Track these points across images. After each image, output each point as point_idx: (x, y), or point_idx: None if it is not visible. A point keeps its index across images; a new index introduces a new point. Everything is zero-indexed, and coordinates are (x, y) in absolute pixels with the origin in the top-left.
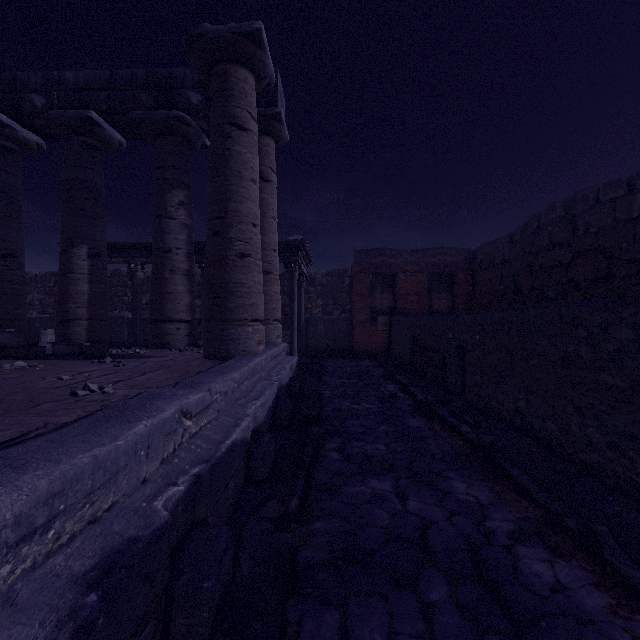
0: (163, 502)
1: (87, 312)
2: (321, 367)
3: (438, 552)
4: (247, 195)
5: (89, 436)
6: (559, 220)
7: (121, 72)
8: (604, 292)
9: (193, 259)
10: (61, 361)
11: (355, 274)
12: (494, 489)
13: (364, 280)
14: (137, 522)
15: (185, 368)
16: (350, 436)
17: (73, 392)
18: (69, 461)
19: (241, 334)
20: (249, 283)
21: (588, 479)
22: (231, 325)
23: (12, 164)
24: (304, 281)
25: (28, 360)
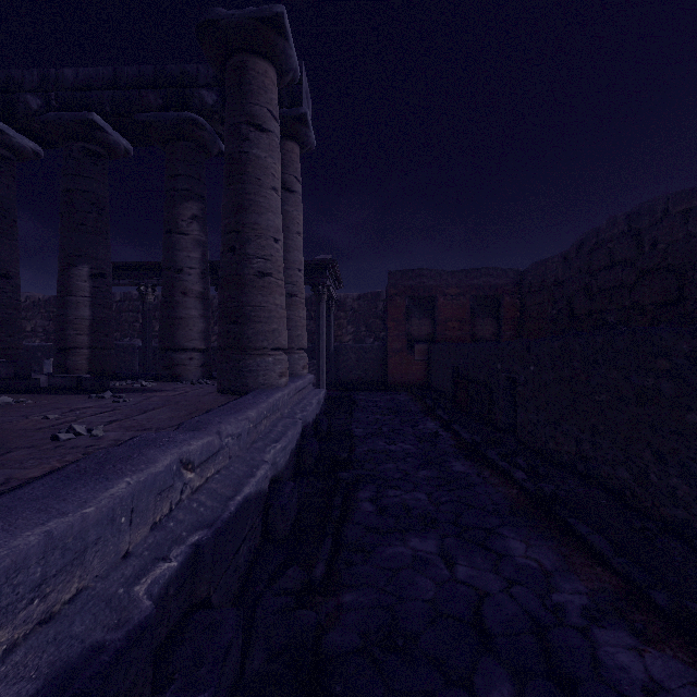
0: (147, 586)
1: (88, 340)
2: (352, 401)
3: (497, 635)
4: (267, 205)
5: (49, 501)
6: (621, 236)
7: (126, 69)
8: (674, 317)
9: (208, 280)
10: (54, 396)
11: (390, 298)
12: (559, 551)
13: (400, 304)
14: (108, 618)
15: (194, 404)
16: (386, 483)
17: (54, 436)
18: (9, 542)
19: (260, 365)
20: (269, 306)
21: (673, 540)
22: (249, 354)
23: (5, 174)
24: (333, 305)
25: (17, 394)
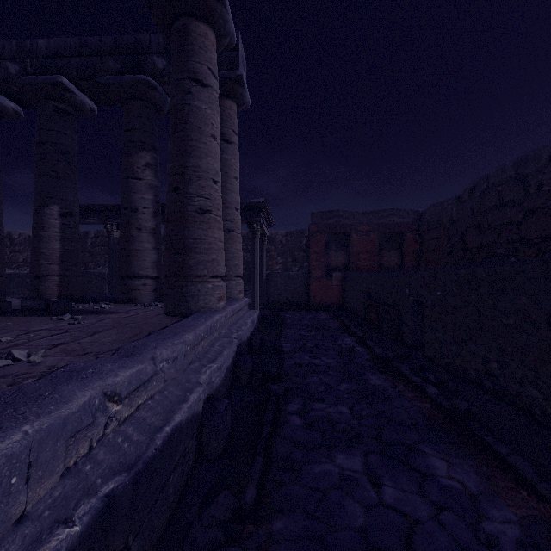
0: None
1: (58, 268)
2: (281, 319)
3: None
4: (207, 151)
5: None
6: (509, 180)
7: (90, 39)
8: None
9: (159, 218)
10: (21, 317)
11: (312, 234)
12: (480, 471)
13: (320, 239)
14: None
15: (140, 326)
16: (311, 396)
17: None
18: None
19: (201, 290)
20: (209, 239)
21: None
22: (191, 281)
23: None
24: (265, 240)
25: None
